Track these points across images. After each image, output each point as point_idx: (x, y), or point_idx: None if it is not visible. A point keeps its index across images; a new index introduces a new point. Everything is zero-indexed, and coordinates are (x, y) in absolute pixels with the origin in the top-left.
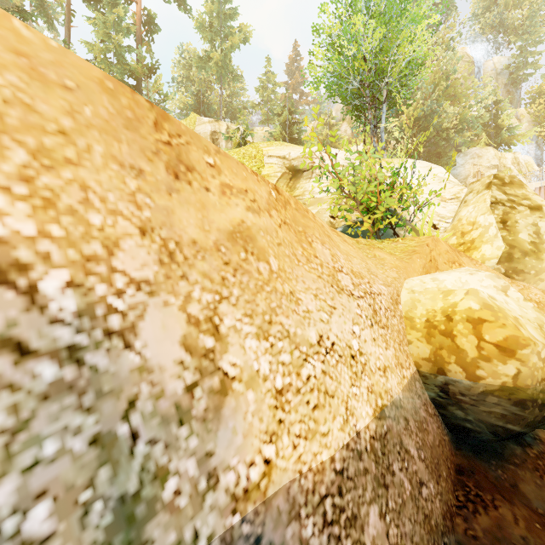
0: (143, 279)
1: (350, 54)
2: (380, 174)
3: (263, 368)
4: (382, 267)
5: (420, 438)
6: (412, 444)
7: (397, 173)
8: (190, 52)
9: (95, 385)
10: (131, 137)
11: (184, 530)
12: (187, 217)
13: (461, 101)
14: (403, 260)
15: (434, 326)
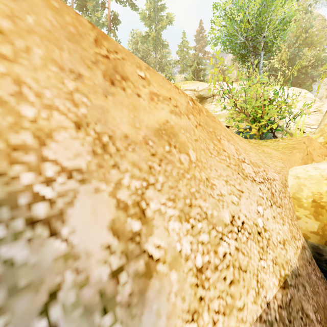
0: (75, 168)
1: (238, 19)
2: (265, 93)
3: (185, 248)
4: (271, 159)
5: (315, 302)
6: (310, 309)
7: (277, 92)
8: (137, 34)
9: (9, 281)
10: (72, 47)
11: None
12: (120, 116)
13: (316, 47)
14: (285, 153)
15: (321, 206)
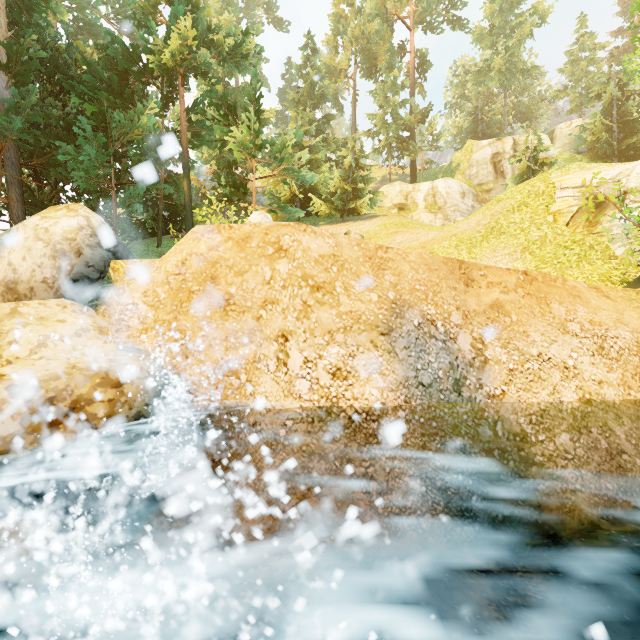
0: (458, 324)
1: None
2: None
3: (503, 359)
4: None
5: (635, 433)
6: (620, 430)
7: None
8: (465, 65)
9: (449, 350)
10: (452, 277)
11: (472, 394)
12: (472, 301)
13: None
14: None
15: None
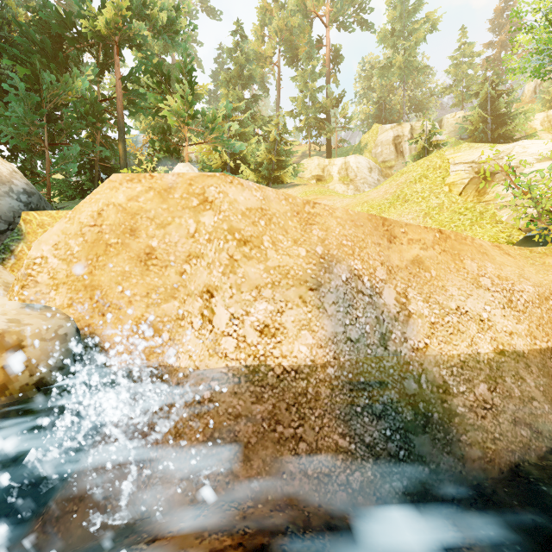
0: (383, 279)
1: None
2: None
3: (425, 313)
4: (545, 273)
5: (542, 380)
6: (530, 378)
7: None
8: (371, 62)
9: (375, 305)
10: (376, 233)
11: (397, 348)
12: (394, 257)
13: None
14: None
15: None
